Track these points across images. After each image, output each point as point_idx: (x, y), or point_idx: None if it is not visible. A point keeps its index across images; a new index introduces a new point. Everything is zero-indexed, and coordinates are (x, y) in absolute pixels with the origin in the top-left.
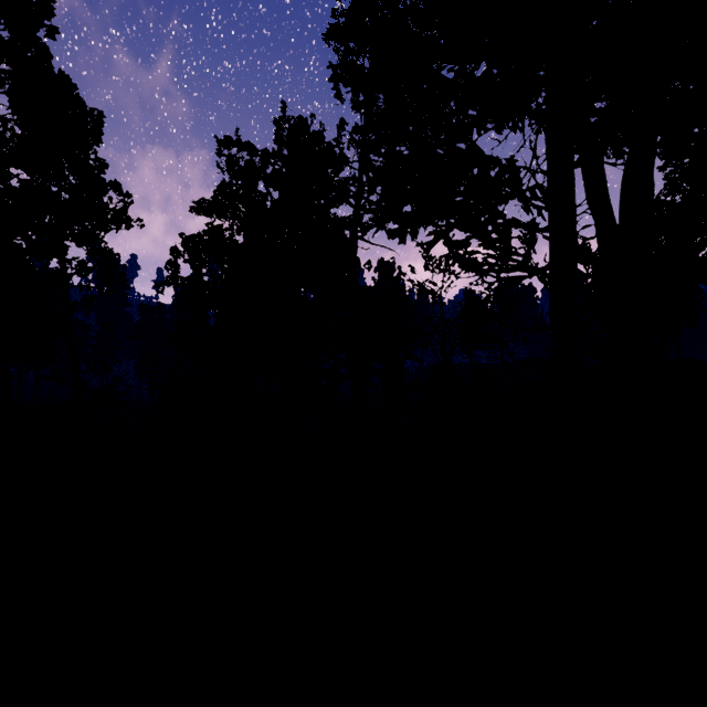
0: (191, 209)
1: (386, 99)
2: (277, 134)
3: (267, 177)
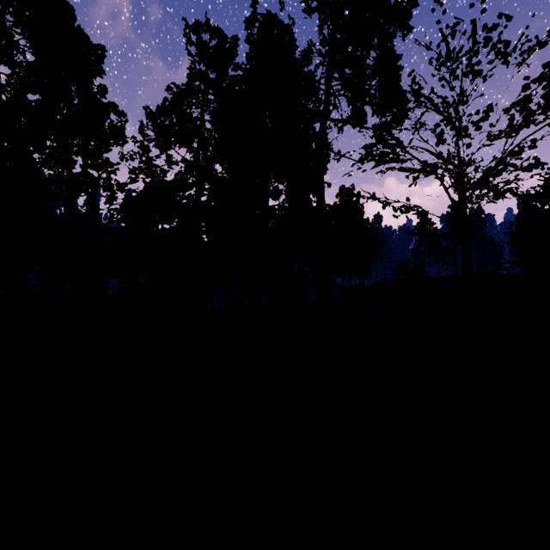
0: (165, 101)
1: (352, 11)
2: (247, 28)
3: (237, 65)
